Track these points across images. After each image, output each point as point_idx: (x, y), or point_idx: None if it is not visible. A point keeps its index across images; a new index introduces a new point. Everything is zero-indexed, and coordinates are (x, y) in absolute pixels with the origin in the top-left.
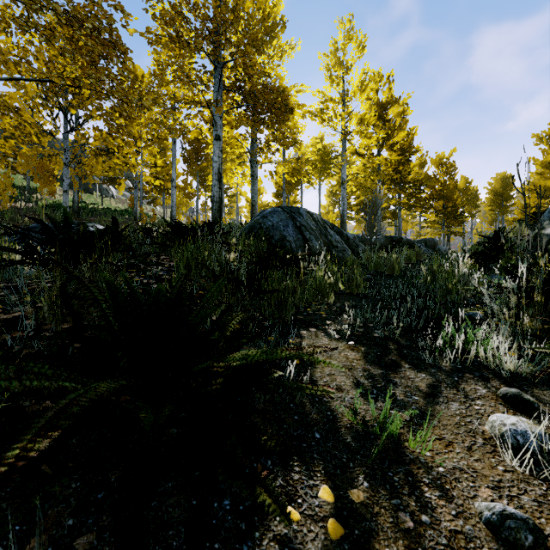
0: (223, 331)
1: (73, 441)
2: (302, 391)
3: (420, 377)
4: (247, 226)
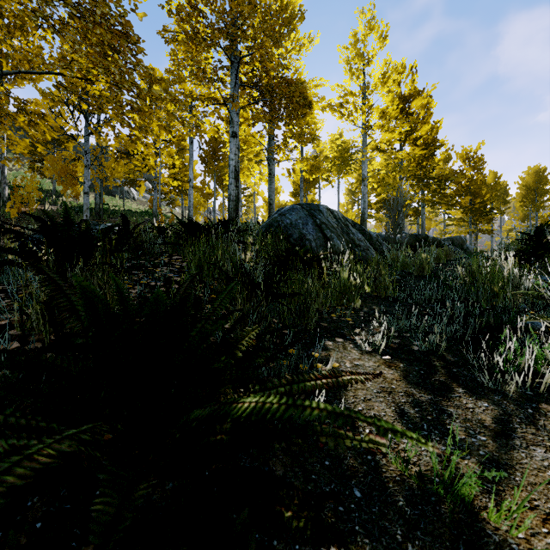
0: (233, 350)
1: (34, 500)
2: (340, 442)
3: (482, 407)
4: (265, 224)
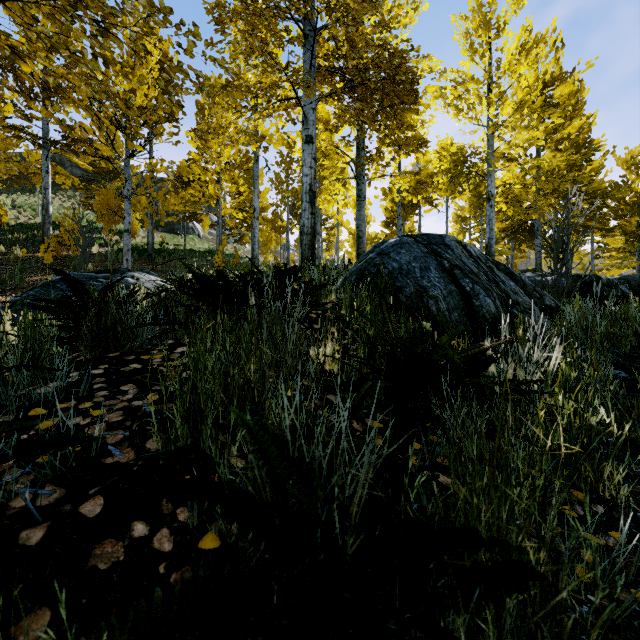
0: None
1: None
2: None
3: None
4: (354, 270)
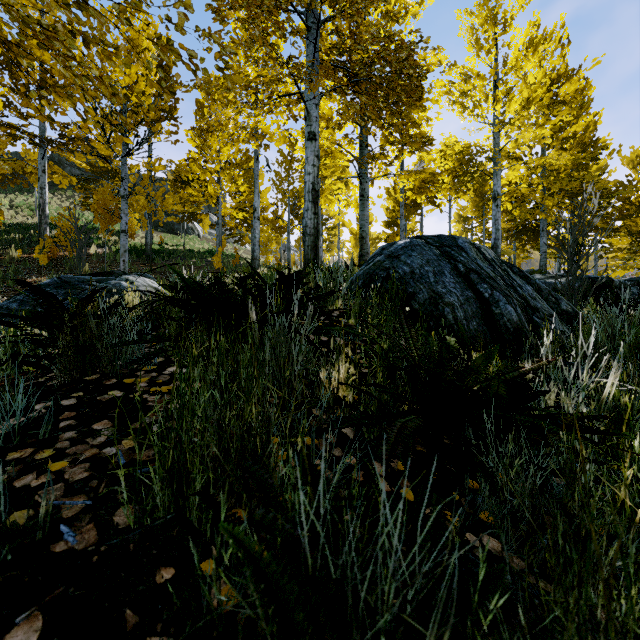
0: None
1: None
2: None
3: None
4: (361, 273)
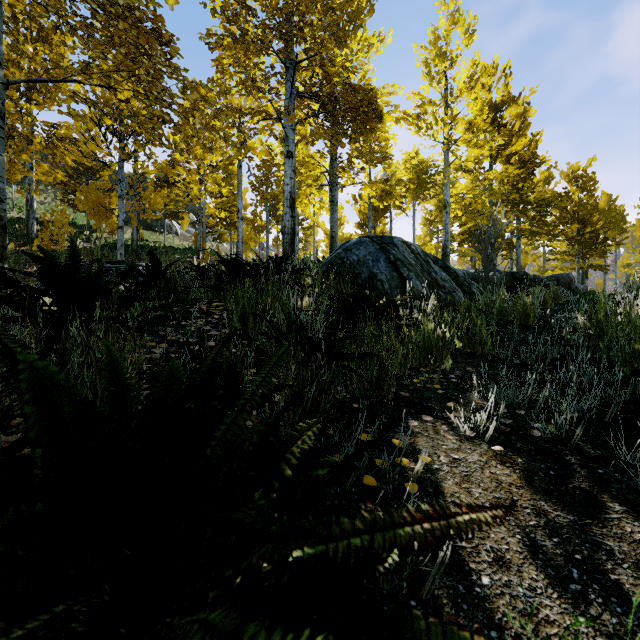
0: (278, 462)
1: None
2: None
3: None
4: (326, 262)
